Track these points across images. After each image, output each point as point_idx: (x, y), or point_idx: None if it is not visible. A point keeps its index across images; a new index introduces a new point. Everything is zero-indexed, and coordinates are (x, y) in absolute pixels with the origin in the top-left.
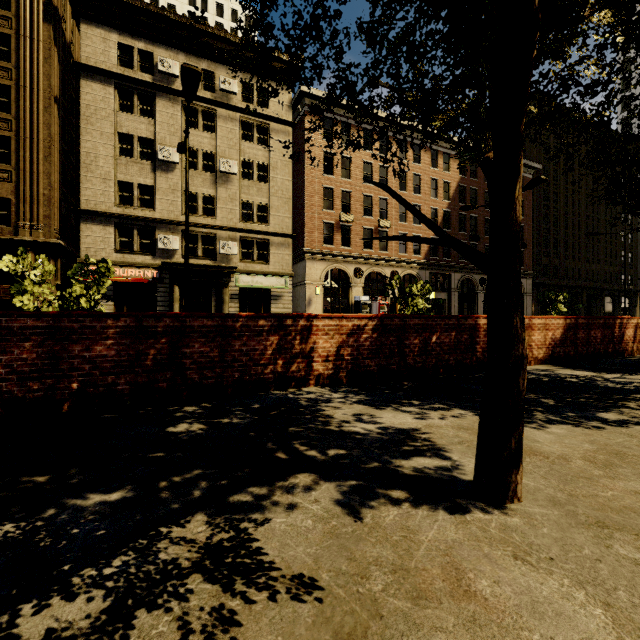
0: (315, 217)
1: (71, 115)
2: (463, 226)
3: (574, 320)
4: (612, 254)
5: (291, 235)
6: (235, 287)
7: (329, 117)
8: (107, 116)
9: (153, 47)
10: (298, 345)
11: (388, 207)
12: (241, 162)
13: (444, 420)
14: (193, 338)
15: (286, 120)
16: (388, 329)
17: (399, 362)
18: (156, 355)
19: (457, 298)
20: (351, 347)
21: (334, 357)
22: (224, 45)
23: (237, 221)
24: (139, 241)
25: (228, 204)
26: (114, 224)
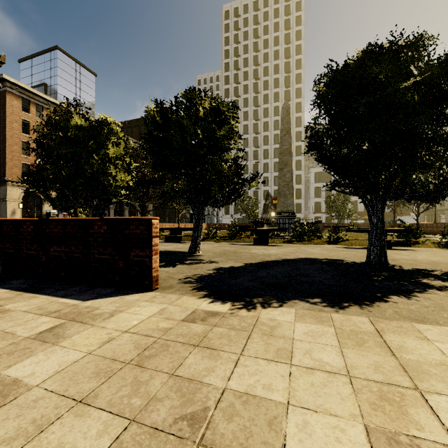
0: (15, 159)
1: None
2: None
3: None
4: None
5: None
6: None
7: (26, 98)
8: None
9: None
10: None
11: None
12: None
13: None
14: None
15: None
16: None
17: None
18: None
19: (113, 212)
20: None
21: None
22: None
23: None
24: None
25: None
26: None
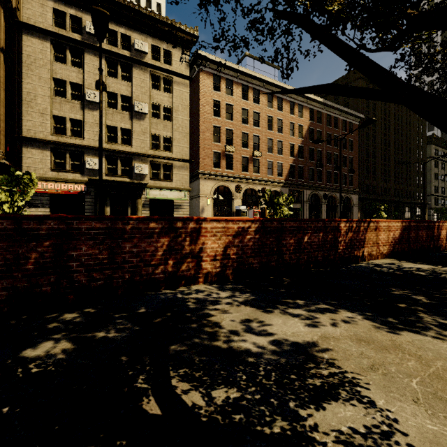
0: (207, 147)
1: (17, 64)
2: (312, 157)
3: (408, 223)
4: (410, 178)
5: (189, 160)
6: (146, 198)
7: (217, 74)
8: (44, 65)
9: (82, 14)
10: (188, 246)
11: (260, 142)
12: (151, 105)
13: (337, 327)
14: (80, 240)
15: (185, 75)
16: (268, 231)
17: (277, 259)
18: (38, 258)
19: (308, 208)
20: (236, 247)
21: (221, 256)
22: (138, 16)
23: (148, 149)
24: (71, 162)
25: (141, 136)
26: (50, 149)
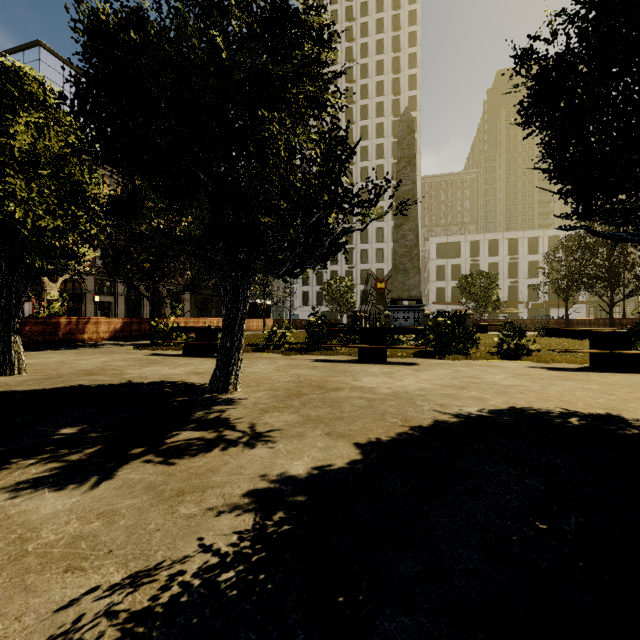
0: None
1: None
2: None
3: (130, 320)
4: None
5: None
6: None
7: None
8: None
9: None
10: None
11: None
12: None
13: None
14: None
15: None
16: None
17: None
18: None
19: (124, 301)
20: None
21: None
22: None
23: None
24: None
25: None
26: None
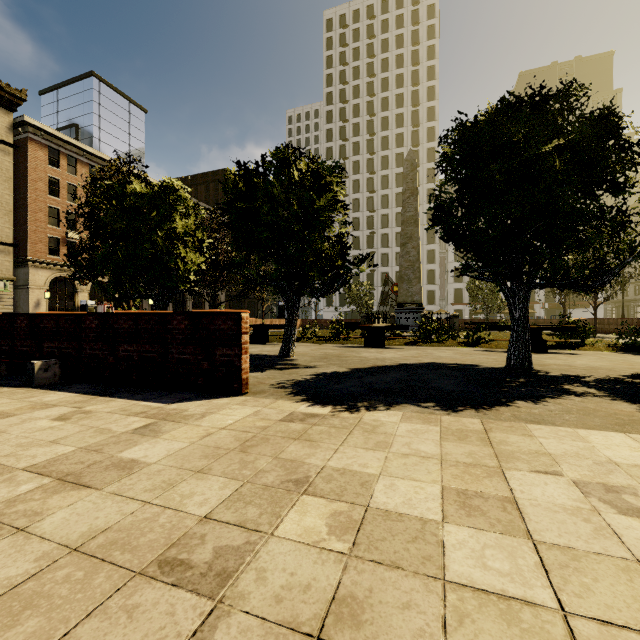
0: (40, 231)
1: None
2: None
3: None
4: None
5: (13, 244)
6: None
7: (55, 148)
8: None
9: None
10: None
11: None
12: None
13: None
14: None
15: (7, 141)
16: None
17: None
18: None
19: (172, 304)
20: None
21: None
22: None
23: None
24: None
25: None
26: None
